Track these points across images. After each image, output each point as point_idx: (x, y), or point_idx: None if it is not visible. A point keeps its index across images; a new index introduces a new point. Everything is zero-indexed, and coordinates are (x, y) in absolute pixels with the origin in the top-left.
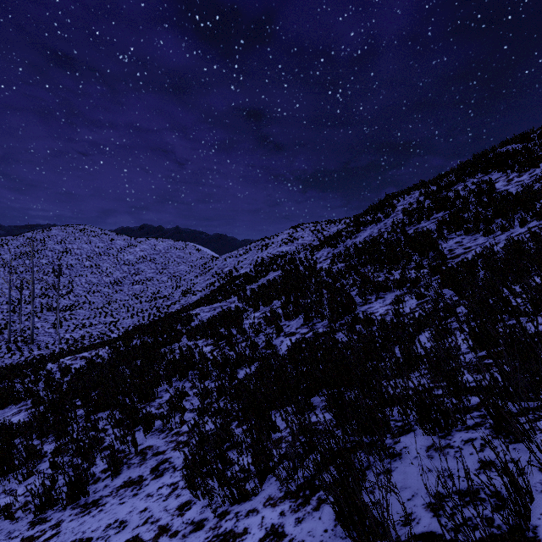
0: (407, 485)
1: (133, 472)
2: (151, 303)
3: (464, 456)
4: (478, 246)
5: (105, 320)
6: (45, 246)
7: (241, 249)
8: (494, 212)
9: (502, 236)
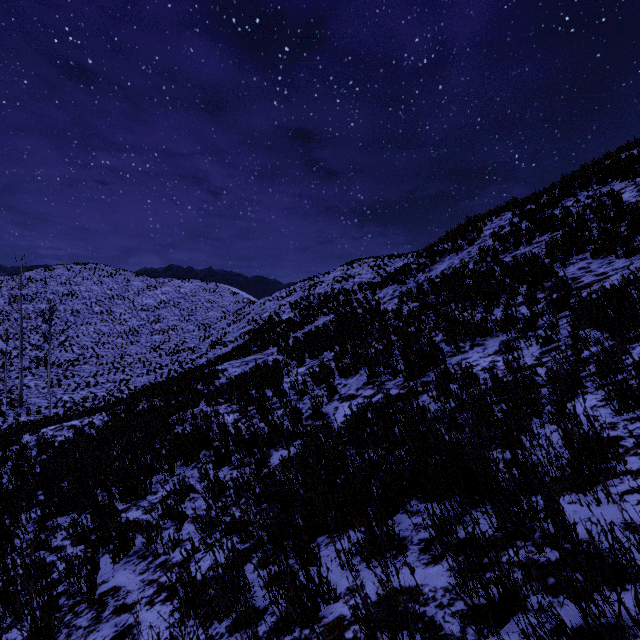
0: None
1: None
2: (172, 357)
3: None
4: (619, 271)
5: (115, 378)
6: (46, 287)
7: (284, 290)
8: (634, 226)
9: None
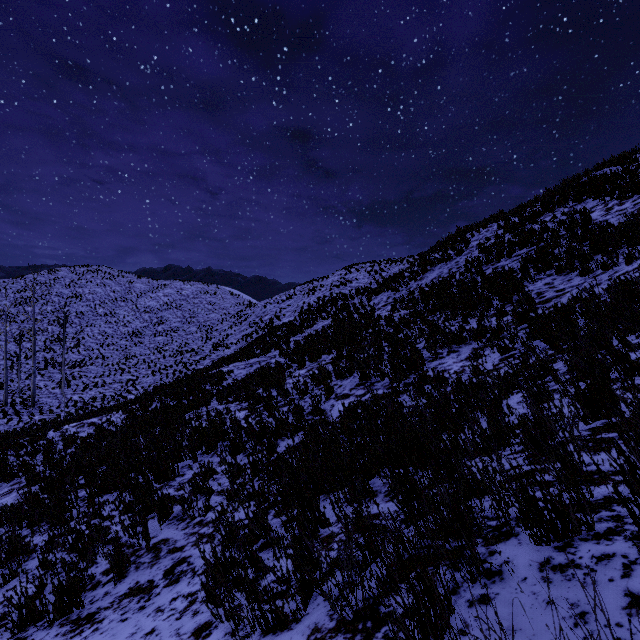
0: (517, 626)
1: (142, 576)
2: (176, 358)
3: (600, 582)
4: (574, 288)
5: (121, 378)
6: (50, 290)
7: (284, 293)
8: (593, 247)
9: (604, 276)
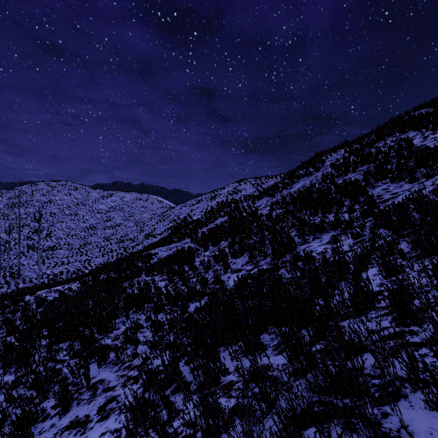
0: None
1: (81, 411)
2: (119, 244)
3: None
4: (405, 192)
5: (81, 258)
6: (32, 197)
7: (194, 200)
8: (417, 163)
9: (427, 182)
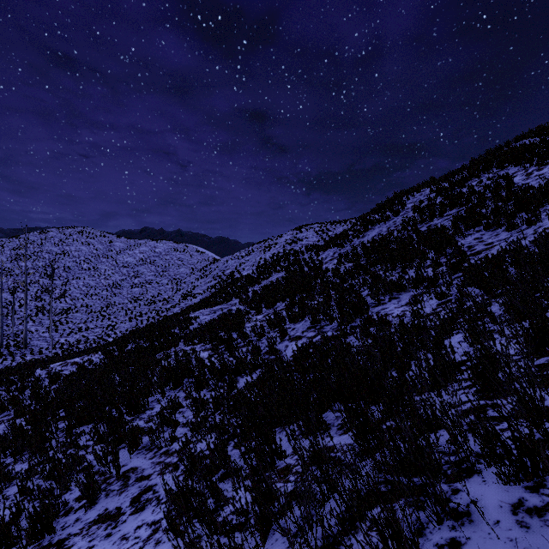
0: None
1: (110, 503)
2: (150, 306)
3: None
4: (502, 242)
5: (102, 324)
6: (42, 247)
7: (243, 250)
8: (517, 206)
9: (529, 230)
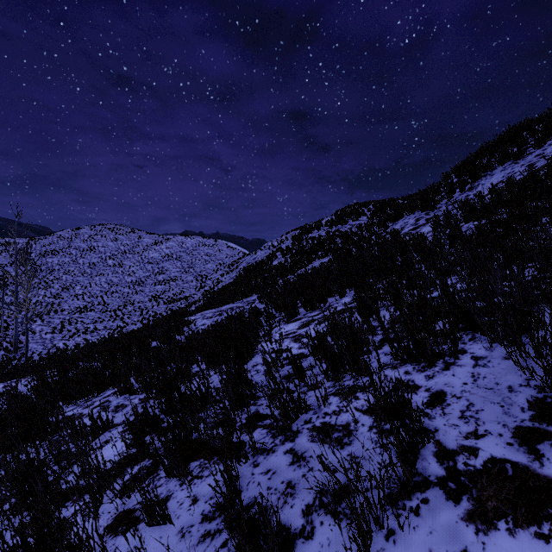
0: None
1: None
2: (168, 305)
3: None
4: None
5: (112, 325)
6: (71, 244)
7: (276, 240)
8: None
9: None
